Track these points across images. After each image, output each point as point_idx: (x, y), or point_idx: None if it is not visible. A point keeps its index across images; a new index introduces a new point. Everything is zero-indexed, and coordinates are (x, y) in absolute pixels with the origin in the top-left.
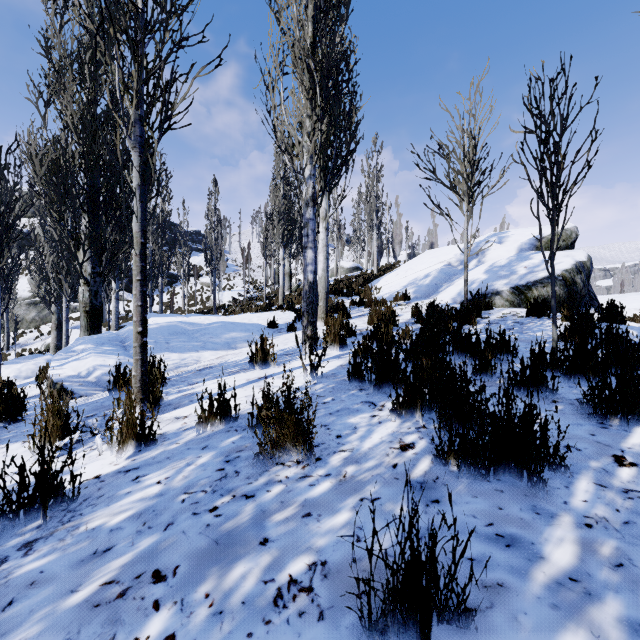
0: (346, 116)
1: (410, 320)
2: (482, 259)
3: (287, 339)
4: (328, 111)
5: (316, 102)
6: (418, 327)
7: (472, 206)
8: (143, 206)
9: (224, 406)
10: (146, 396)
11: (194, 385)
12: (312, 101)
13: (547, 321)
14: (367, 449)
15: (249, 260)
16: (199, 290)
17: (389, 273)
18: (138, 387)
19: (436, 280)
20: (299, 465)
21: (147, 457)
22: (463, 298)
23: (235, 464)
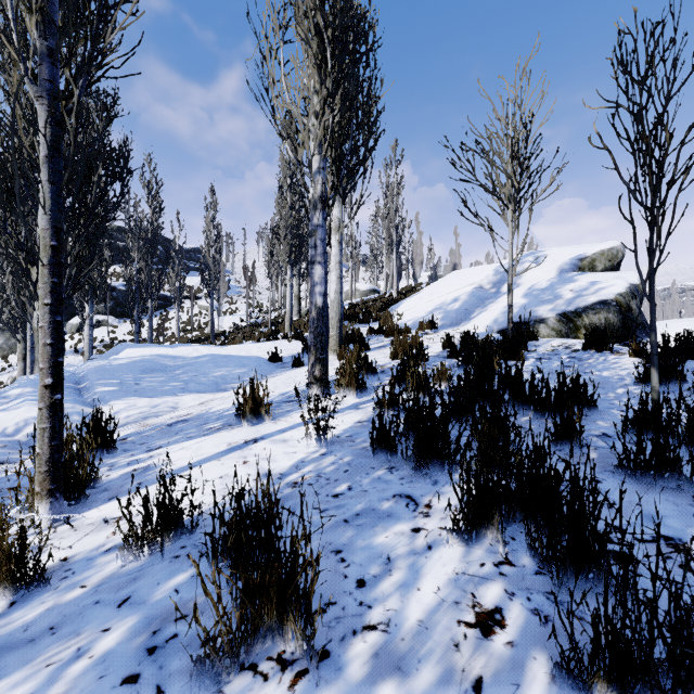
0: (365, 97)
1: (441, 353)
2: (518, 281)
3: (291, 378)
4: (342, 83)
5: (326, 71)
6: (452, 363)
7: (518, 215)
8: (55, 190)
9: (172, 511)
10: (59, 485)
11: (154, 451)
12: (321, 70)
13: (611, 356)
14: (415, 625)
15: (254, 281)
16: (197, 314)
17: (411, 296)
18: (44, 472)
19: (467, 305)
20: (285, 674)
21: (16, 624)
22: (500, 326)
23: (163, 662)
